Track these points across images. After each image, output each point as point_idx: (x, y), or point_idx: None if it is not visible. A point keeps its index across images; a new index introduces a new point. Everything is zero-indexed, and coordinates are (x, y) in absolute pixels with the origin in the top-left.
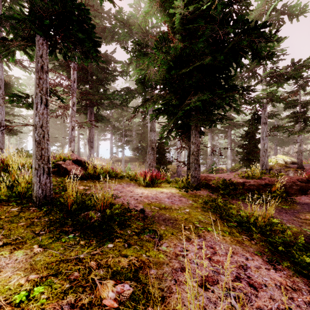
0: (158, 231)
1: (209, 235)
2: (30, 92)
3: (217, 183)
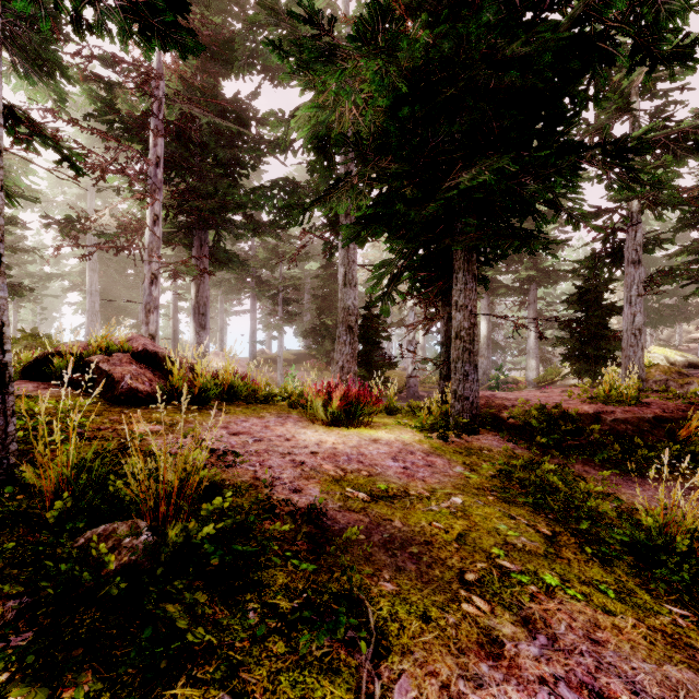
0: (371, 608)
1: (560, 616)
2: (64, 201)
3: (524, 416)
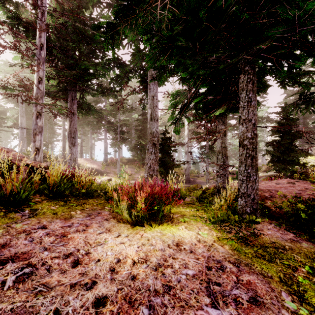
0: None
1: None
2: None
3: (289, 207)
